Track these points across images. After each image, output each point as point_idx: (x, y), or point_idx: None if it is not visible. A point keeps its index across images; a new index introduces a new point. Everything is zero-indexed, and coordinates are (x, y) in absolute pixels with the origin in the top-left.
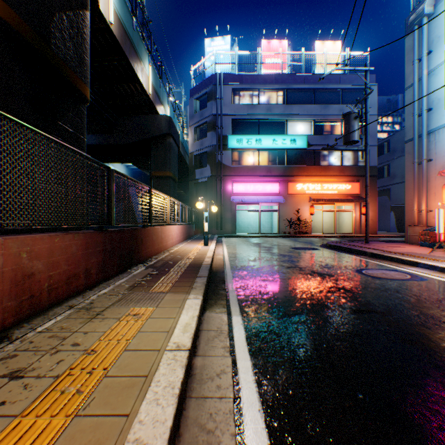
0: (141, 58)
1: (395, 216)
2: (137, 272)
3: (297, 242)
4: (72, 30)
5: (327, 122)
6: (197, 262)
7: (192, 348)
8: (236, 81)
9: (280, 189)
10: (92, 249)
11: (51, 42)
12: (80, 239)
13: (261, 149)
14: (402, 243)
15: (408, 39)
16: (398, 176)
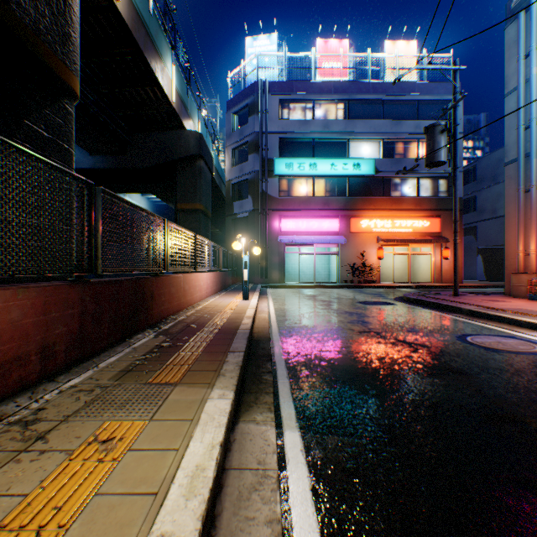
0: (161, 54)
1: (484, 261)
2: (140, 342)
3: (363, 294)
4: None
5: (399, 142)
6: (231, 325)
7: None
8: (285, 89)
9: (340, 226)
10: (56, 313)
11: None
12: (29, 297)
13: (317, 176)
14: (502, 295)
15: (510, 30)
16: (488, 210)
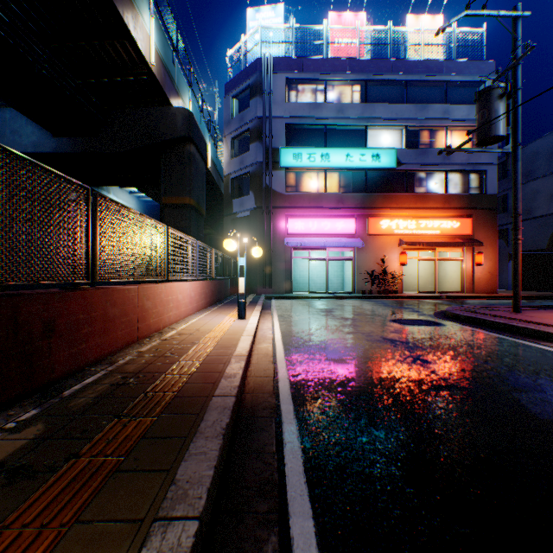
0: None
1: None
2: None
3: (390, 307)
4: None
5: (424, 130)
6: (202, 382)
7: None
8: (293, 67)
9: (357, 228)
10: None
11: None
12: None
13: (329, 169)
14: None
15: None
16: (521, 210)
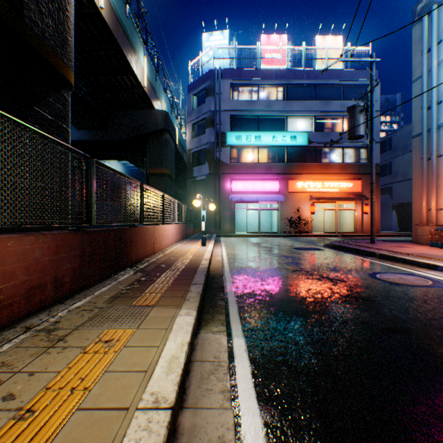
0: (135, 49)
1: (397, 215)
2: (123, 278)
3: (298, 242)
4: (52, 4)
5: (328, 118)
6: (192, 265)
7: (178, 399)
8: (235, 76)
9: (280, 187)
10: (64, 254)
11: (25, 14)
12: (46, 242)
13: (261, 146)
14: (410, 242)
15: (416, 29)
16: (400, 174)
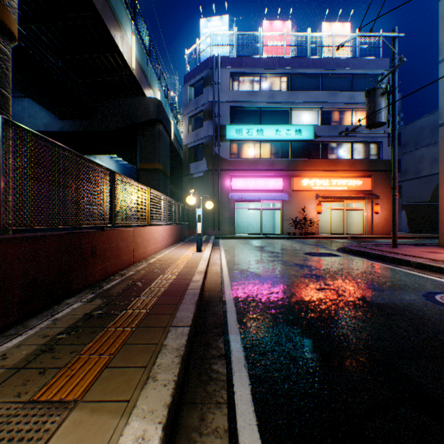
0: (121, 22)
1: (407, 215)
2: (67, 310)
3: (306, 245)
4: None
5: (335, 111)
6: (180, 283)
7: None
8: (235, 64)
9: (284, 185)
10: None
11: None
12: None
13: (263, 141)
14: (437, 246)
15: None
16: (411, 171)
